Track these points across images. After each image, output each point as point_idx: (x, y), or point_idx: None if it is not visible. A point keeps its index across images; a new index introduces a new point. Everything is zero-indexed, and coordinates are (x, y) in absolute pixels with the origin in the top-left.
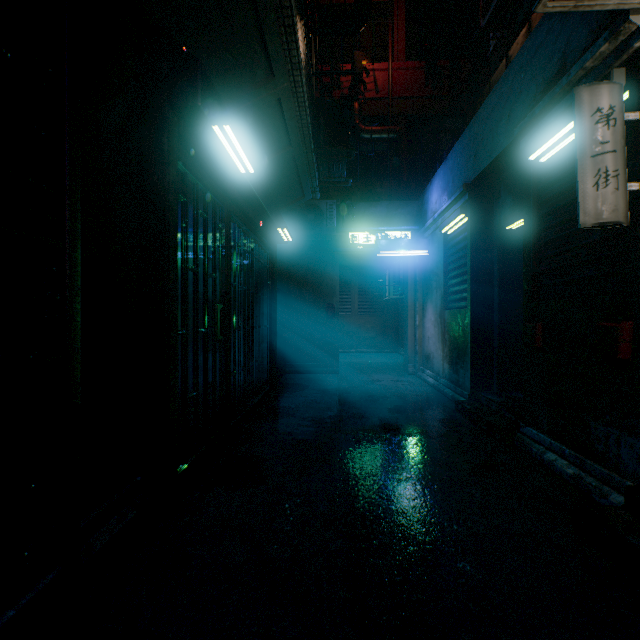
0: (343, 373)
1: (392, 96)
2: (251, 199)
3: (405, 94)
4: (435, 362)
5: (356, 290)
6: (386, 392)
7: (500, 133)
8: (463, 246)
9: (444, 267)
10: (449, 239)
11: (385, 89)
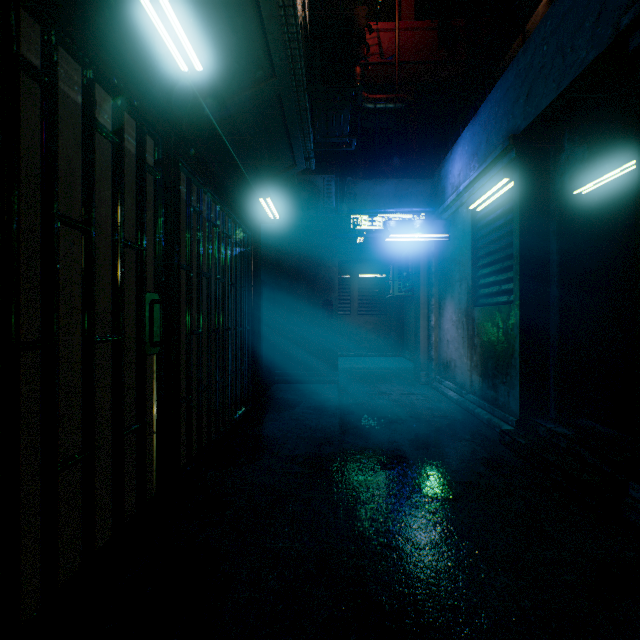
0: (343, 383)
1: (399, 60)
2: (212, 140)
3: (414, 58)
4: (458, 372)
5: (356, 287)
6: (399, 411)
7: (580, 45)
8: (504, 222)
9: (472, 253)
10: (480, 217)
11: (391, 53)
